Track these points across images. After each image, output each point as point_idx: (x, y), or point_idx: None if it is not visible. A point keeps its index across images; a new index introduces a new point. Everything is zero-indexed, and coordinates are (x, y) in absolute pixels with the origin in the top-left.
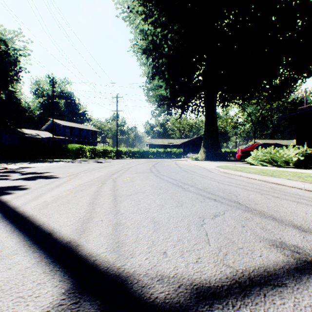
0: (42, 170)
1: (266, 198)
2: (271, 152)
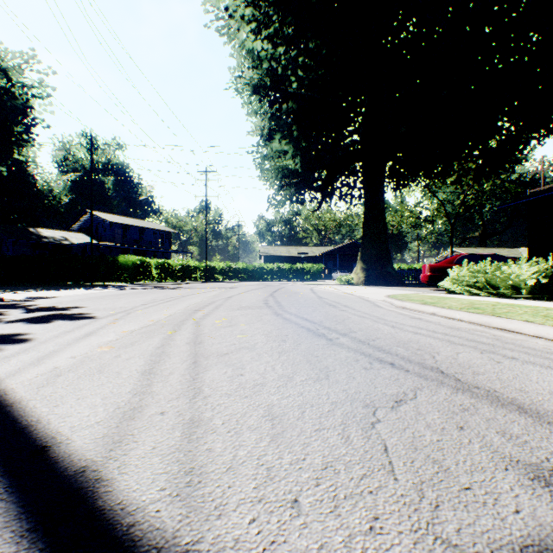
0: (67, 304)
1: (493, 360)
2: (487, 270)
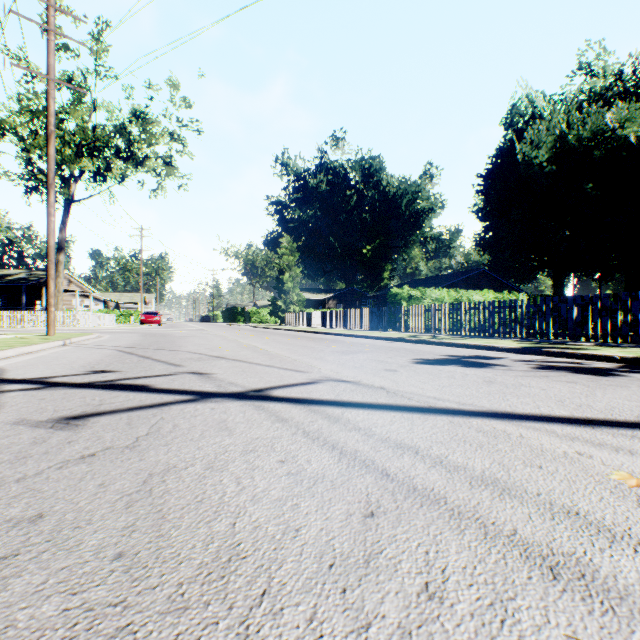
0: None
1: None
2: None
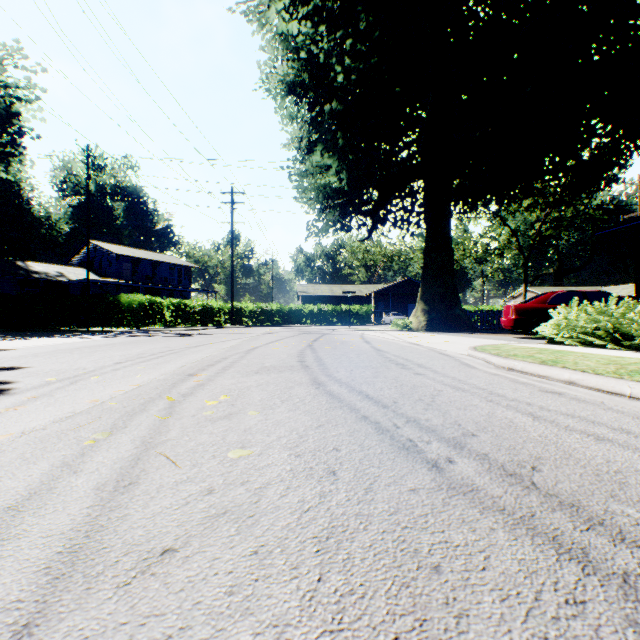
0: (5, 362)
1: None
2: (611, 311)
